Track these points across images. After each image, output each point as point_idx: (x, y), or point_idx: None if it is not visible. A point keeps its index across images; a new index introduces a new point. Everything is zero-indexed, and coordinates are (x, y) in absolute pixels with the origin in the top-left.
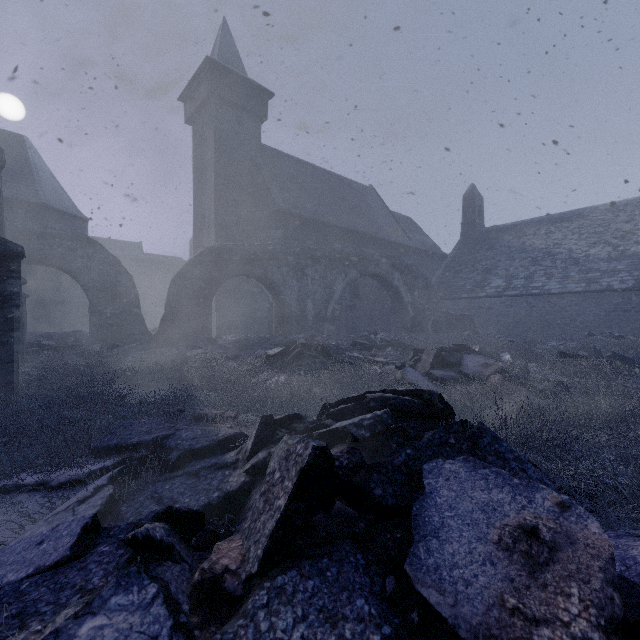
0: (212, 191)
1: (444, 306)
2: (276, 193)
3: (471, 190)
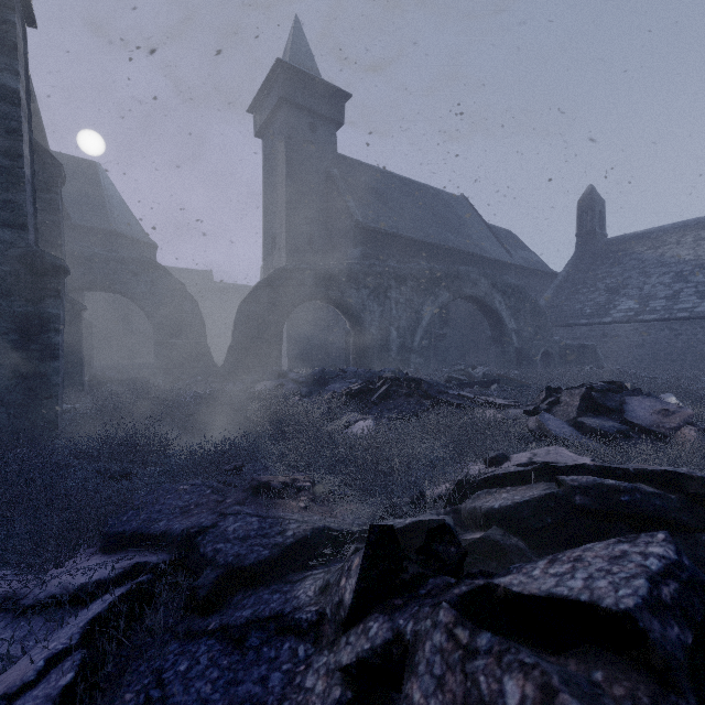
0: (283, 208)
1: (555, 335)
2: (353, 206)
3: (589, 193)
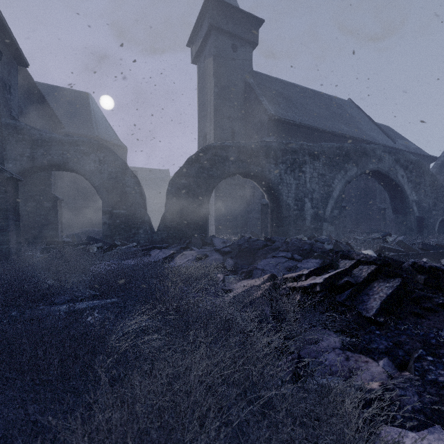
0: (212, 111)
1: None
2: (267, 104)
3: None
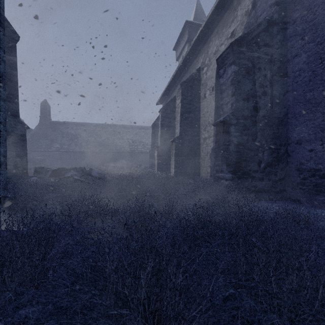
0: None
1: (31, 154)
2: None
3: (45, 102)
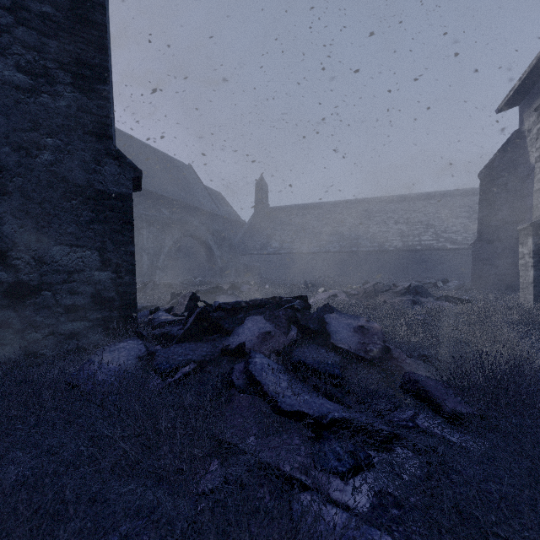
0: None
1: (243, 259)
2: None
3: (261, 180)
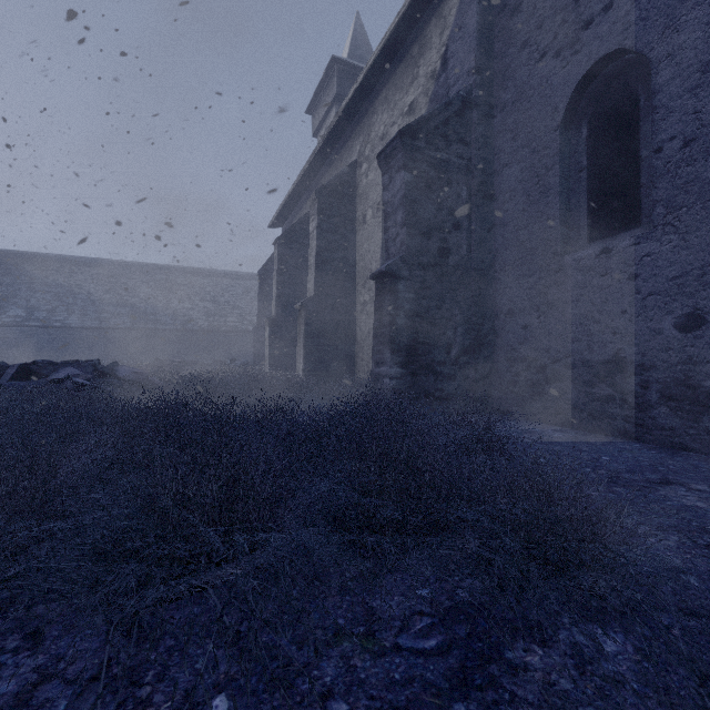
0: None
1: None
2: None
3: None
